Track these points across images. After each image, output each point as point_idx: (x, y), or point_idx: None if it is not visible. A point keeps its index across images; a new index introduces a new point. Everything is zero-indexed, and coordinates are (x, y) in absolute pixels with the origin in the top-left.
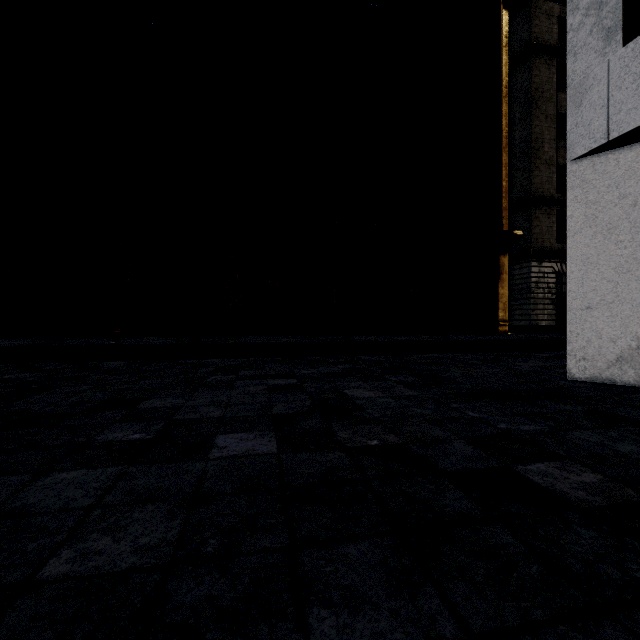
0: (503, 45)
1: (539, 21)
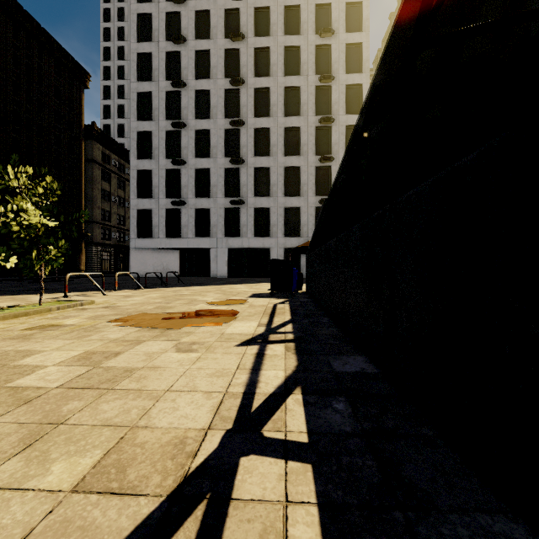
0: (83, 155)
1: (96, 150)
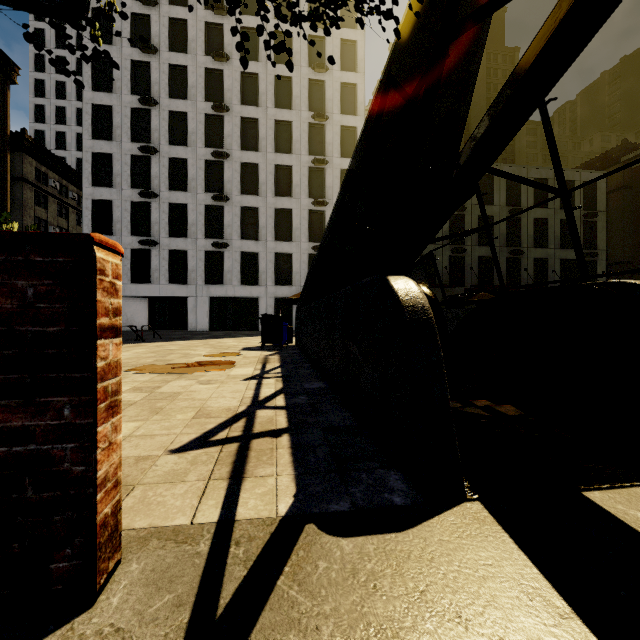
0: (8, 170)
1: (27, 166)
